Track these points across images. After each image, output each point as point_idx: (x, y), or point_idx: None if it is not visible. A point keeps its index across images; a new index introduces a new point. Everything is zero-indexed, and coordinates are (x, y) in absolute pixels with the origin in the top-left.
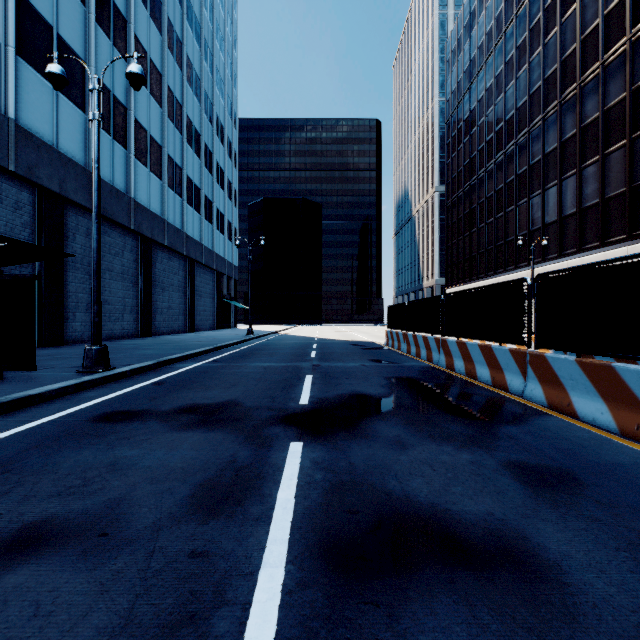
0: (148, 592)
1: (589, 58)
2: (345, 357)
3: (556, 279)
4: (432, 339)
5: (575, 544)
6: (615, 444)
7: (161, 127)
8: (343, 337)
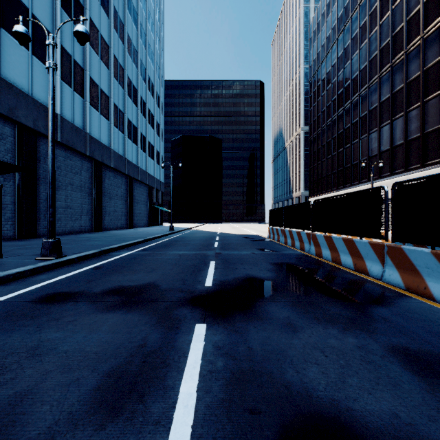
0: None
1: (413, 33)
2: (239, 247)
3: (412, 186)
4: (304, 234)
5: None
6: None
7: (109, 83)
8: (237, 232)
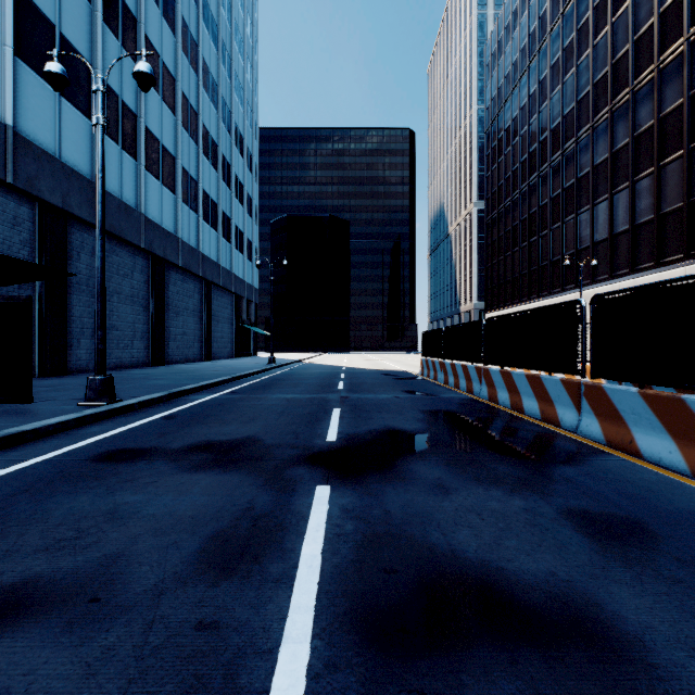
0: (144, 676)
1: (643, 60)
2: (376, 388)
3: (615, 300)
4: (472, 368)
5: (657, 613)
6: (688, 488)
7: (174, 136)
8: (373, 366)
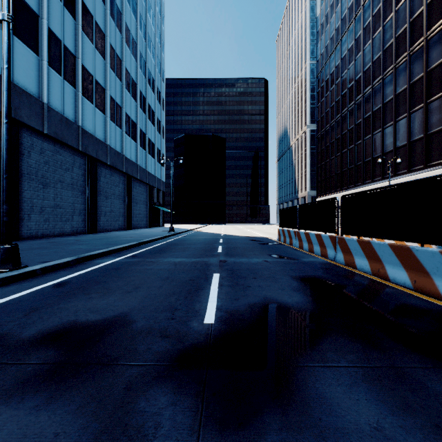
0: None
1: (434, 17)
2: (247, 252)
3: None
4: (326, 237)
5: None
6: None
7: (104, 74)
8: (242, 233)
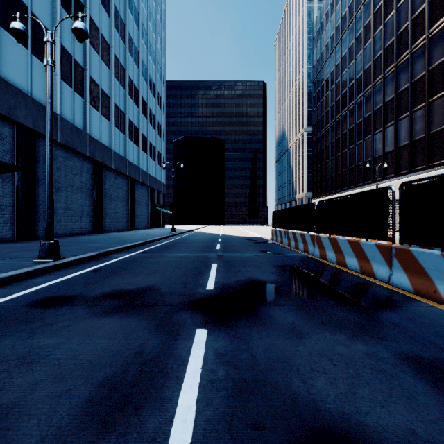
0: None
1: (418, 32)
2: (242, 249)
3: (421, 186)
4: (308, 235)
5: None
6: None
7: (109, 83)
8: (240, 234)
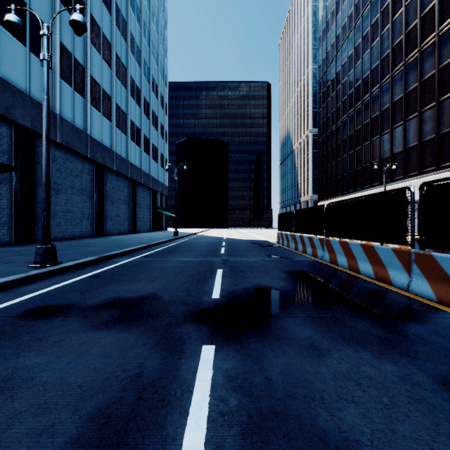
0: None
1: (427, 30)
2: (247, 253)
3: (444, 186)
4: (316, 239)
5: None
6: None
7: (111, 83)
8: (244, 237)
